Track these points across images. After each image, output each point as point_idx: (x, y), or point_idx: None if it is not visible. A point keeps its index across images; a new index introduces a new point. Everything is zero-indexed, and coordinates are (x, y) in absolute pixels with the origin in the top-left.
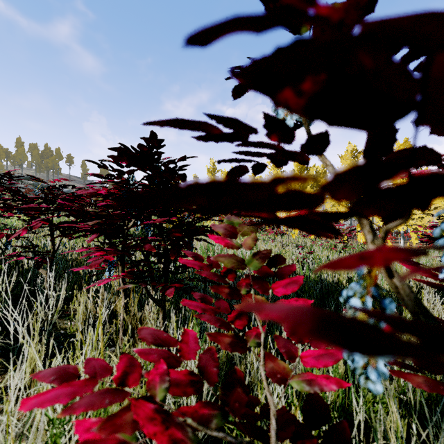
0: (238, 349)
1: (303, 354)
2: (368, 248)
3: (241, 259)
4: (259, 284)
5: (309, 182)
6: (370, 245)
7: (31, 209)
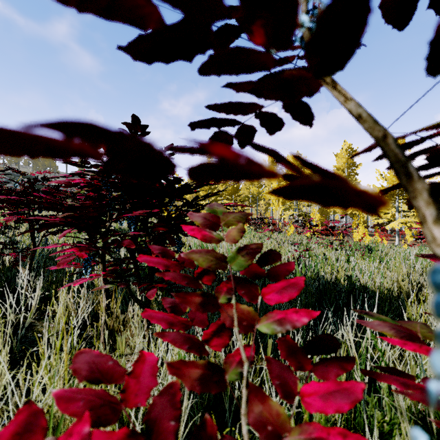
0: (209, 388)
1: (305, 391)
2: (426, 233)
3: (221, 255)
4: (244, 289)
5: None
6: (434, 226)
7: (3, 202)
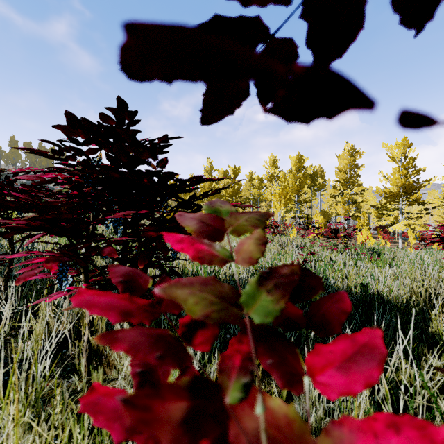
0: None
1: None
2: None
3: (229, 292)
4: (273, 356)
5: (307, 182)
6: None
7: None
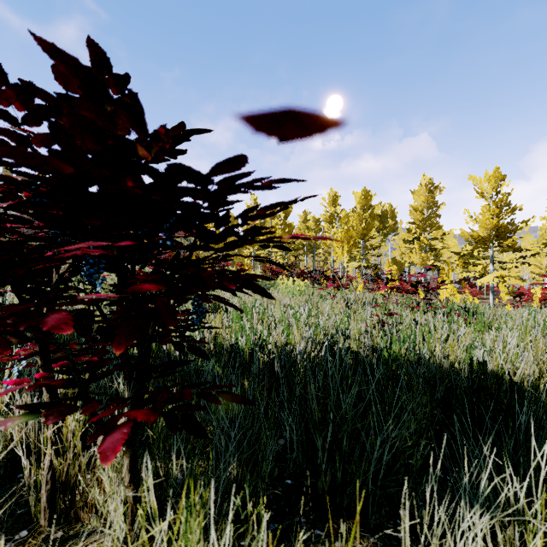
0: None
1: None
2: None
3: None
4: None
5: (374, 224)
6: None
7: None
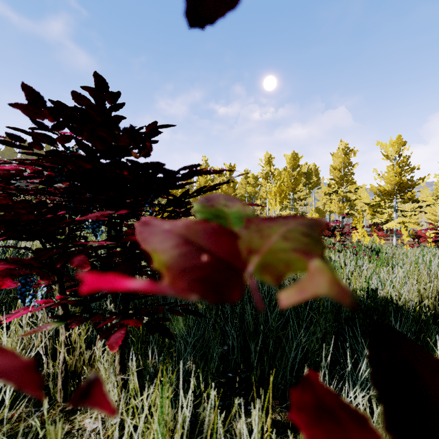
0: None
1: None
2: None
3: None
4: None
5: (301, 180)
6: None
7: None
